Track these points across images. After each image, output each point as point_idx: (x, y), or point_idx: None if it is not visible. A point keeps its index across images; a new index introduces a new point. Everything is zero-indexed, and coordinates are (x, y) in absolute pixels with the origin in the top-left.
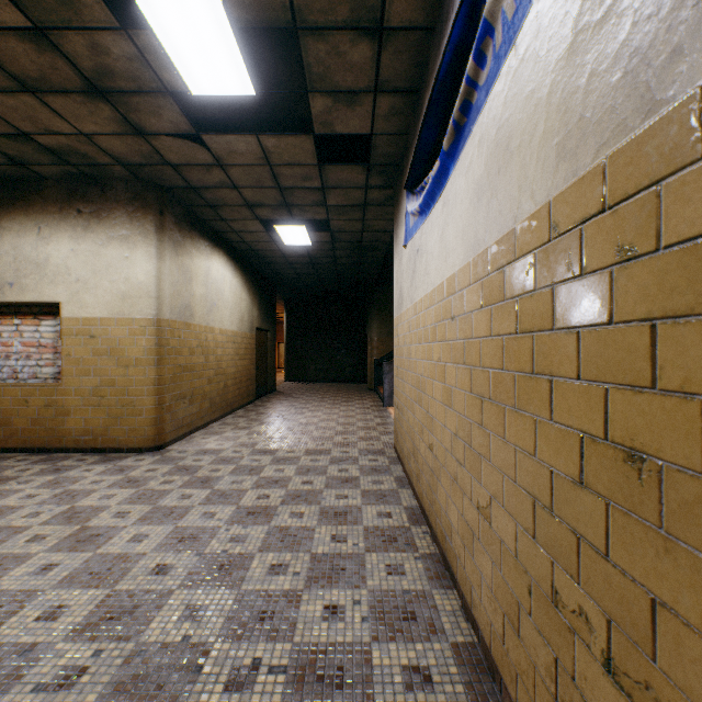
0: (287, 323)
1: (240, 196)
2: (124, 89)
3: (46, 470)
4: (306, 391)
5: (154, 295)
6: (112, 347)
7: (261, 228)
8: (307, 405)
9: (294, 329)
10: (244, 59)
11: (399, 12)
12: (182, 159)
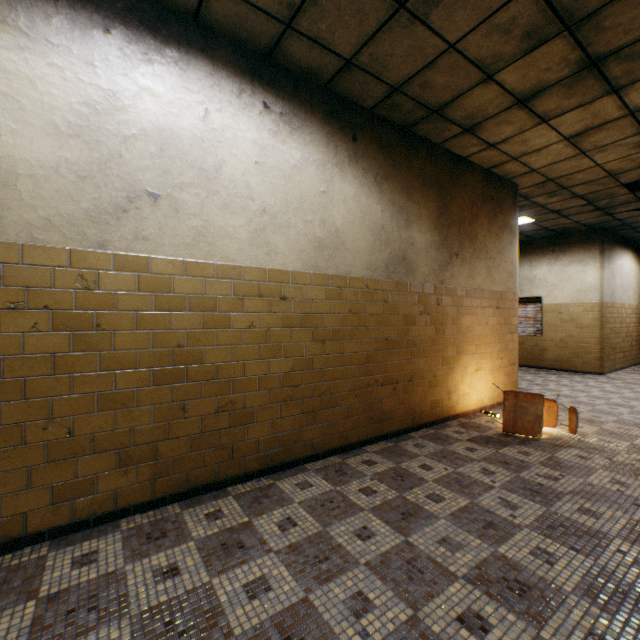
0: None
1: None
2: (613, 205)
3: (547, 373)
4: None
5: (597, 289)
6: (571, 318)
7: None
8: None
9: None
10: None
11: None
12: (627, 216)
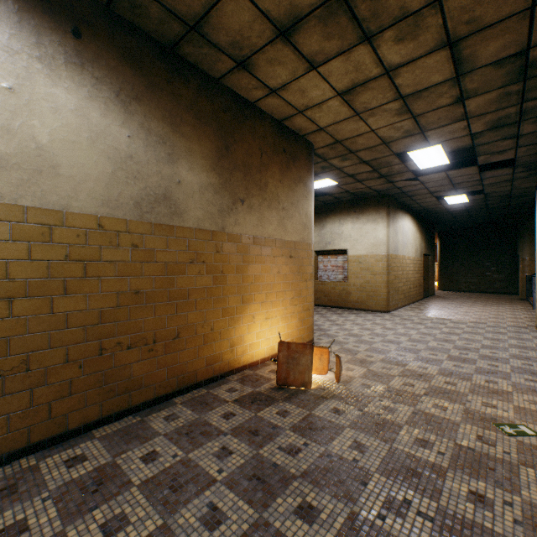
0: (440, 248)
1: (427, 191)
2: (392, 174)
3: (350, 313)
4: (458, 296)
5: (385, 244)
6: (367, 267)
7: (434, 200)
8: (462, 304)
9: (445, 252)
10: (446, 157)
11: (526, 131)
12: (404, 185)
